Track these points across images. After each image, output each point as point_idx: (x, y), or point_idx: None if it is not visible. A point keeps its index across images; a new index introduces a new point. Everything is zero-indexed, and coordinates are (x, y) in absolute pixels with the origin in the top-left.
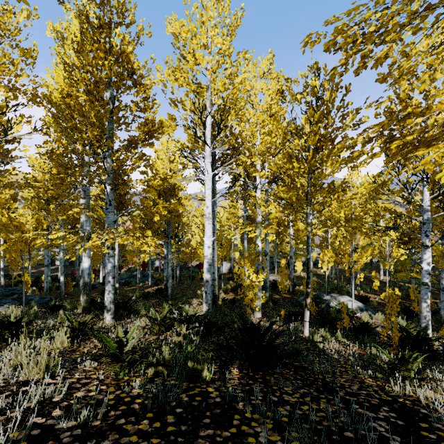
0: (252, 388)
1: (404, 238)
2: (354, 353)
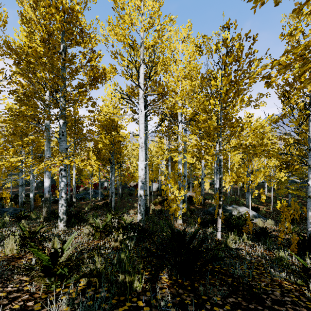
0: (183, 299)
1: (283, 165)
2: (261, 254)
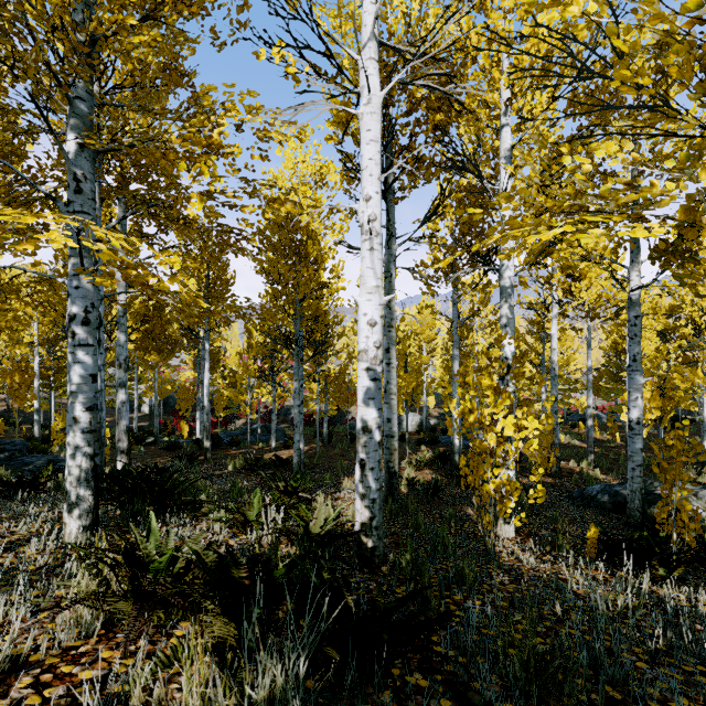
0: None
1: None
2: None
